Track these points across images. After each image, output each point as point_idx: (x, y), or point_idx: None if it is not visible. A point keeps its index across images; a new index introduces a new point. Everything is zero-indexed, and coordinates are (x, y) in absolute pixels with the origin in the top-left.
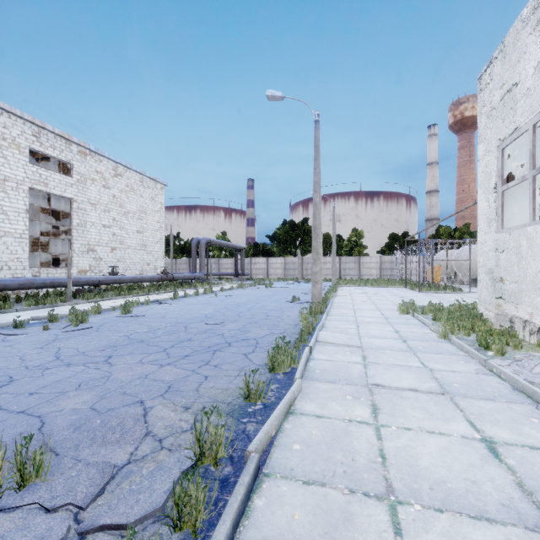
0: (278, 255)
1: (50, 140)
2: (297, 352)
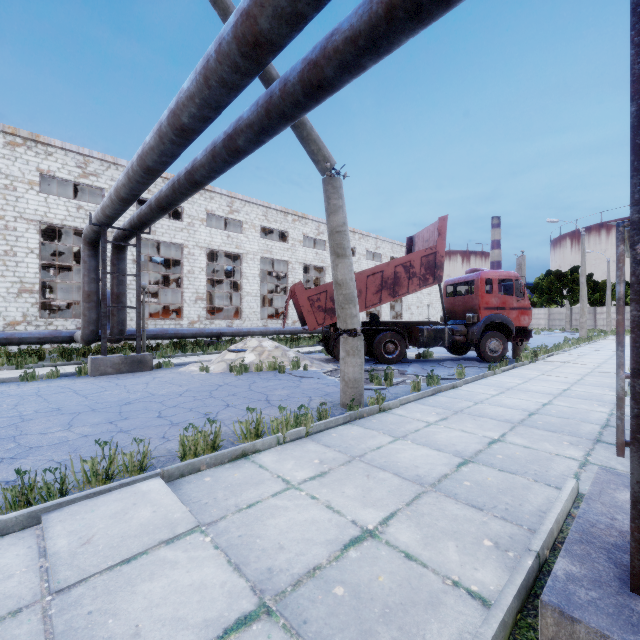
0: (539, 305)
1: (395, 249)
2: (571, 344)
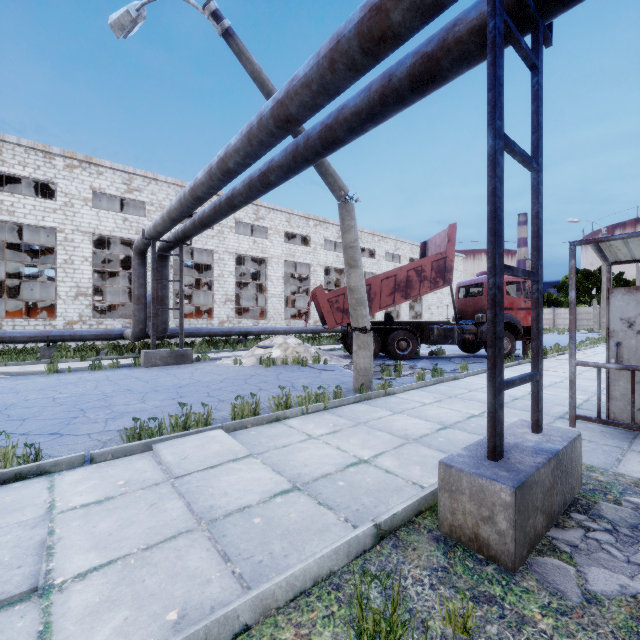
0: (567, 304)
1: (415, 250)
2: (588, 344)
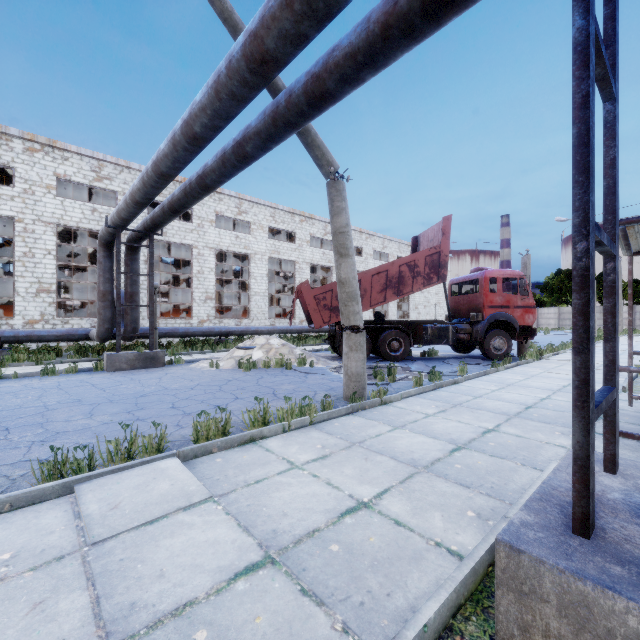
0: (550, 304)
1: (402, 248)
2: None
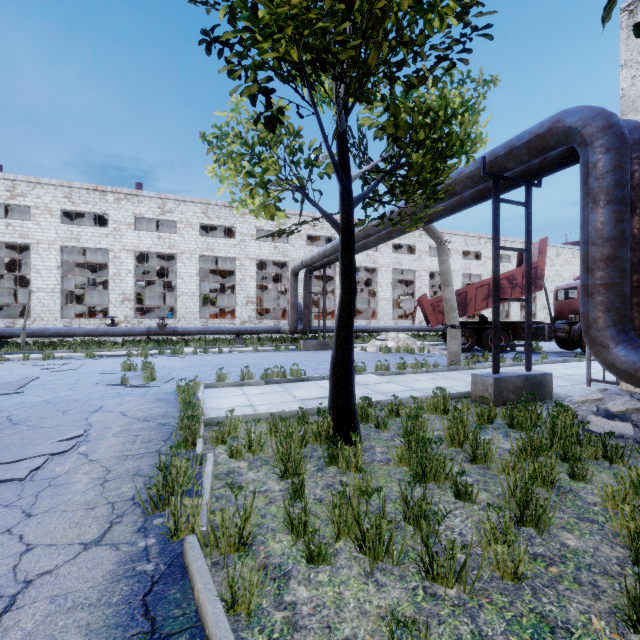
0: None
1: None
2: None
